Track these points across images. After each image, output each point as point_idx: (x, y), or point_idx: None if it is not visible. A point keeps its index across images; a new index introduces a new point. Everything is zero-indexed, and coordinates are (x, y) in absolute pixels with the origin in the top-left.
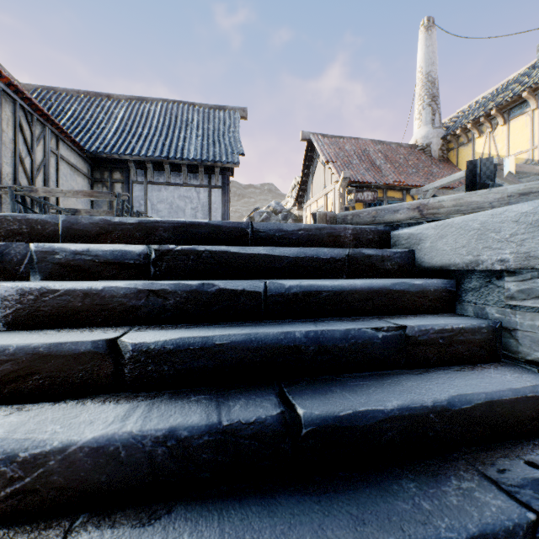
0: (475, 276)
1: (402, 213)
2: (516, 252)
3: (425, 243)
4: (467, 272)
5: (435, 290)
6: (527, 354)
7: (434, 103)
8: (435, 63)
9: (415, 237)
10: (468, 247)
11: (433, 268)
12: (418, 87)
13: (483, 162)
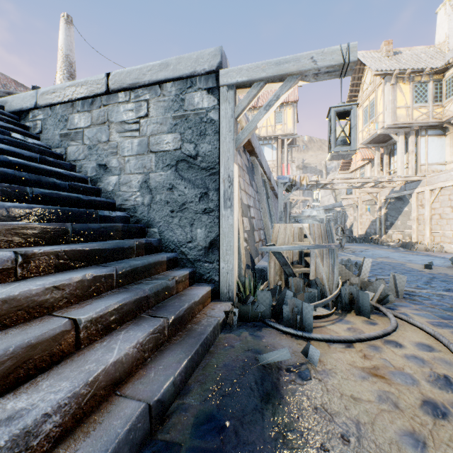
0: (24, 114)
1: (1, 93)
2: (30, 104)
3: (9, 104)
4: (22, 114)
5: (10, 116)
6: (34, 132)
7: (72, 79)
8: (74, 51)
9: (5, 102)
10: (21, 104)
11: (11, 112)
12: (60, 61)
13: (38, 88)
